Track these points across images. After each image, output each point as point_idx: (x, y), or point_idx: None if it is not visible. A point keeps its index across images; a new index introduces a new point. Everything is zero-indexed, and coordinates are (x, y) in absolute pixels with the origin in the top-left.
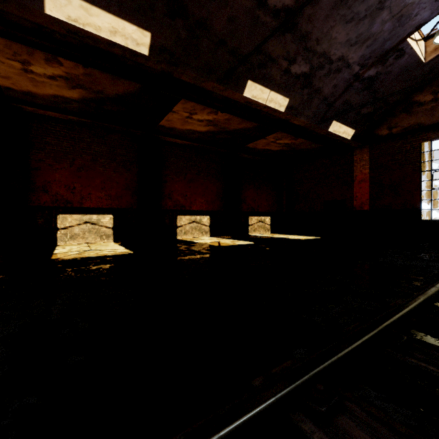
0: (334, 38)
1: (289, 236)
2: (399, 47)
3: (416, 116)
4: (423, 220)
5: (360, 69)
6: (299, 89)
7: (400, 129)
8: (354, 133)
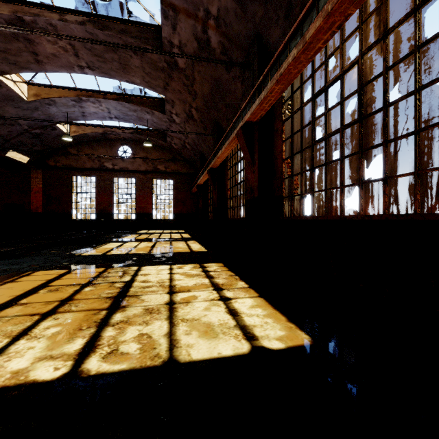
0: (7, 110)
1: None
2: (53, 126)
3: (70, 160)
4: (73, 219)
5: (29, 128)
6: None
7: (61, 165)
8: (29, 159)
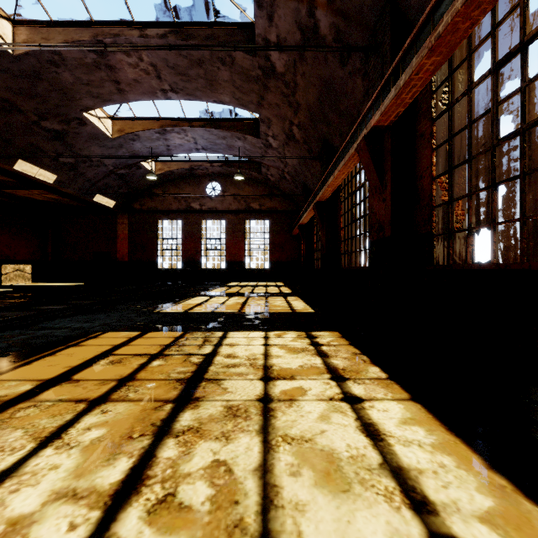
0: (93, 151)
1: (56, 284)
2: (137, 165)
3: (155, 202)
4: (159, 269)
5: (114, 169)
6: (66, 171)
7: (147, 208)
8: (115, 204)
